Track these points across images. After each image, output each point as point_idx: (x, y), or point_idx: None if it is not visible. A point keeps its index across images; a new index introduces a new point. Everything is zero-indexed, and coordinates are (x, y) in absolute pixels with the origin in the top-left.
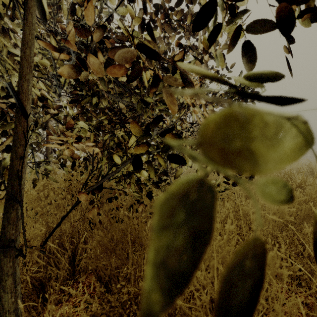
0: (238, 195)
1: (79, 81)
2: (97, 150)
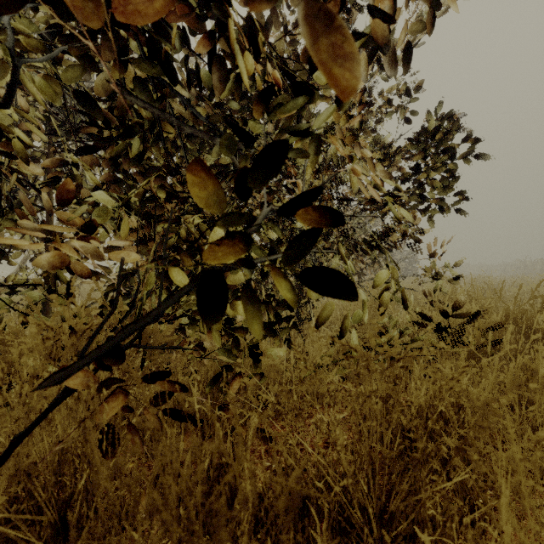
0: (438, 350)
1: (93, 101)
2: (133, 257)
